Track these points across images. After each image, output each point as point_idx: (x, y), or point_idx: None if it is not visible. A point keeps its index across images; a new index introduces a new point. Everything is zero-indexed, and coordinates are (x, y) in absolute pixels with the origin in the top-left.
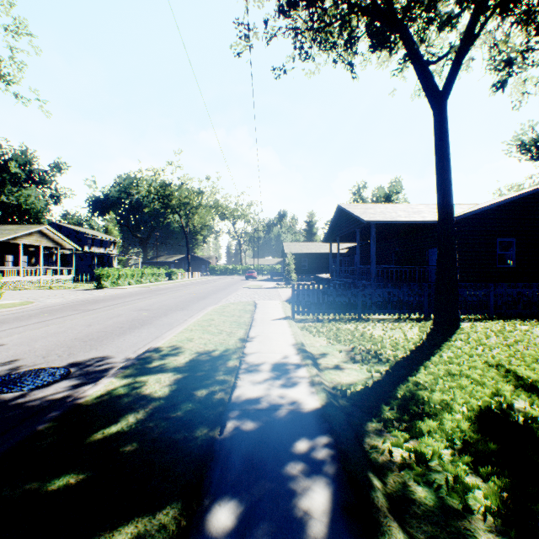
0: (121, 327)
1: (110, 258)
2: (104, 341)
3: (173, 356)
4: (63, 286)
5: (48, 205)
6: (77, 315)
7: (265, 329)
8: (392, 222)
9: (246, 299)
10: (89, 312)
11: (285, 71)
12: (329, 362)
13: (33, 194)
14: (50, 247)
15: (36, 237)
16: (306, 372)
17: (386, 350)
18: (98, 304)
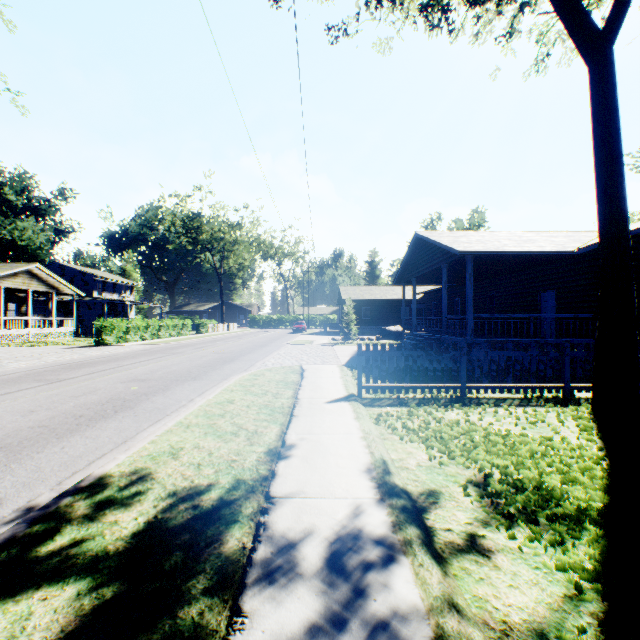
0: (80, 415)
1: (126, 306)
2: (22, 452)
3: (116, 509)
4: (57, 342)
5: (49, 241)
6: (31, 390)
7: (315, 424)
8: (498, 253)
9: (290, 362)
10: (54, 384)
11: (345, 31)
12: (452, 525)
13: (30, 227)
14: (44, 291)
15: (23, 278)
16: (416, 584)
17: (554, 484)
18: (78, 370)
